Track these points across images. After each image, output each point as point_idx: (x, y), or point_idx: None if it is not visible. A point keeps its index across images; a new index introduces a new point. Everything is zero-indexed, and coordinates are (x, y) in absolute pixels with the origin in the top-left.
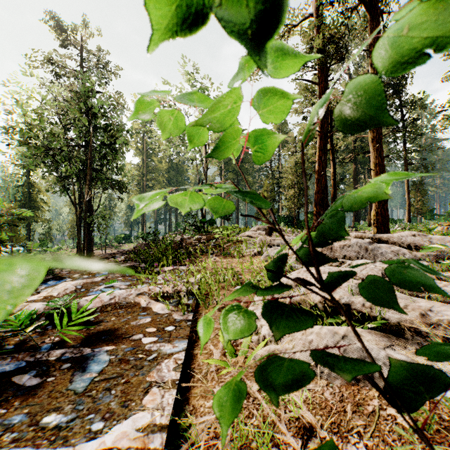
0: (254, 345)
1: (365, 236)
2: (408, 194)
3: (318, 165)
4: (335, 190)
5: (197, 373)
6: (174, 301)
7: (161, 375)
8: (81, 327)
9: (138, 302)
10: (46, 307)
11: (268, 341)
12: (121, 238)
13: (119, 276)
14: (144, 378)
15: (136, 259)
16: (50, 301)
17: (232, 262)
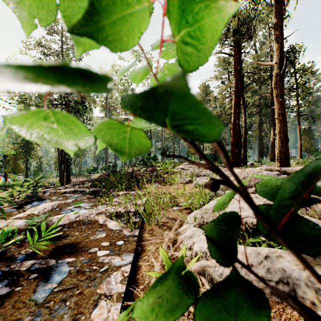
0: (187, 259)
1: (274, 169)
2: (299, 137)
3: (233, 116)
4: (245, 134)
5: (140, 284)
6: (124, 219)
7: (109, 288)
8: (49, 242)
9: (97, 220)
10: (26, 224)
11: (200, 257)
12: (90, 170)
13: (86, 198)
14: (95, 290)
15: (99, 185)
16: (29, 219)
17: (169, 188)
